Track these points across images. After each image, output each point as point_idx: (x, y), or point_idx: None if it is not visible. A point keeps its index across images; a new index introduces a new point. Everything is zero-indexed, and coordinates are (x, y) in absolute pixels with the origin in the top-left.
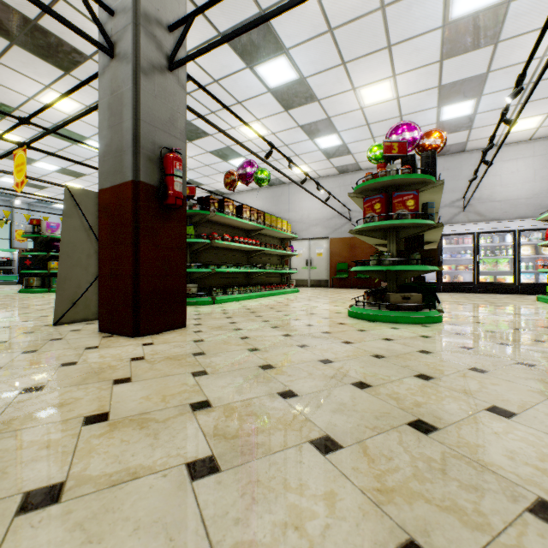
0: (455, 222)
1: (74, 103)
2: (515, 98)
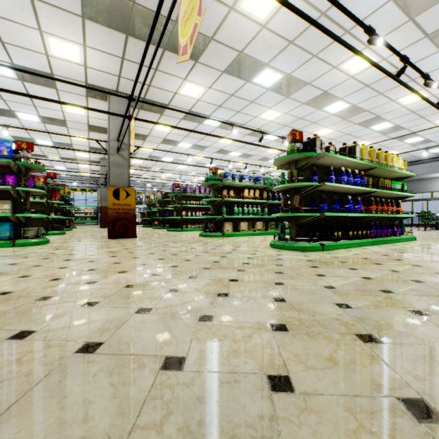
0: None
1: None
2: None
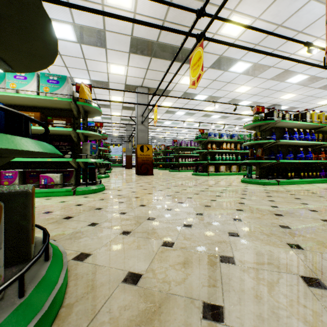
0: None
1: (113, 2)
2: None
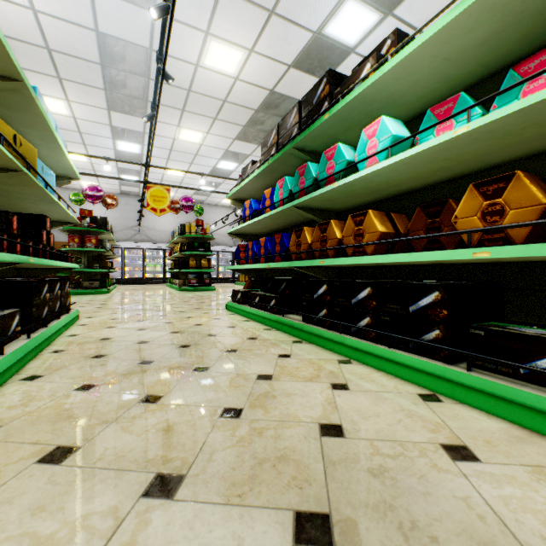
0: (135, 240)
1: None
2: (141, 201)
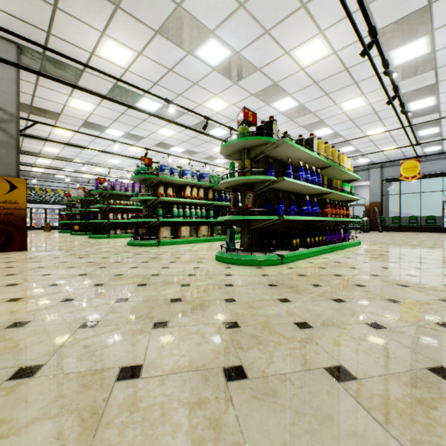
0: None
1: None
2: None
